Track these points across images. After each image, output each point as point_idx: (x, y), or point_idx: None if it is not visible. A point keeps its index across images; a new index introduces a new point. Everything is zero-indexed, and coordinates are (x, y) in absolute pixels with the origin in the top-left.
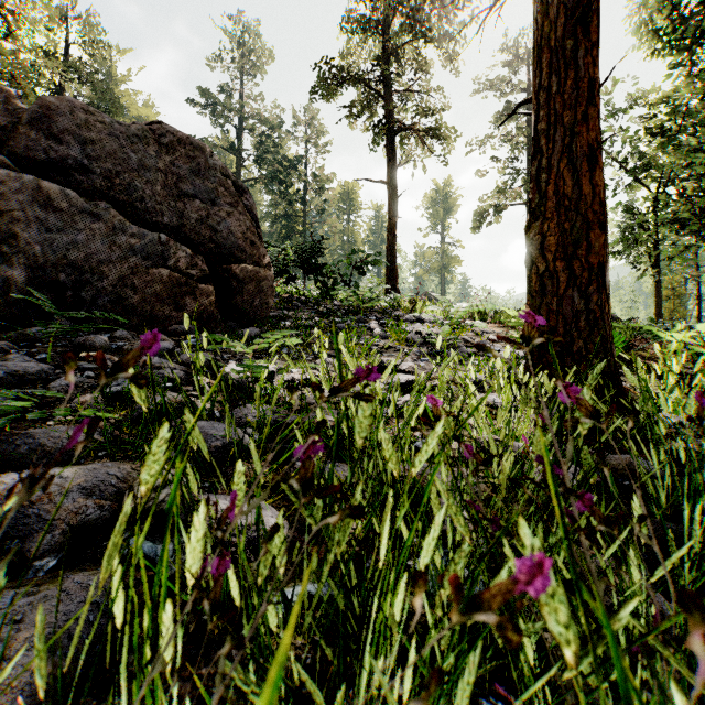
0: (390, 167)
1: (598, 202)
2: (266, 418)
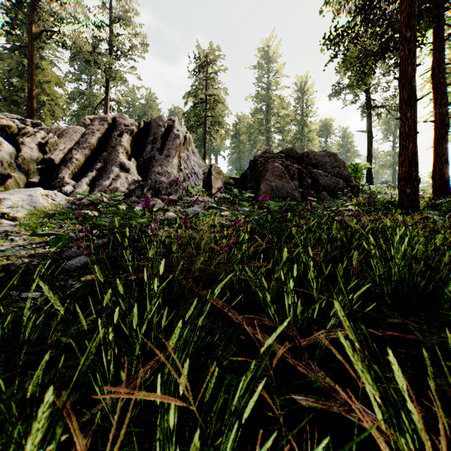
0: (368, 124)
1: (446, 169)
2: None
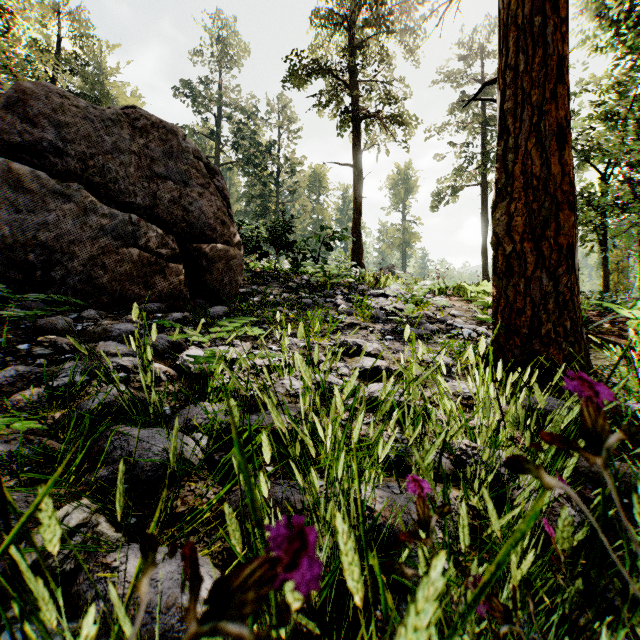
0: (356, 151)
1: (568, 181)
2: (216, 420)
